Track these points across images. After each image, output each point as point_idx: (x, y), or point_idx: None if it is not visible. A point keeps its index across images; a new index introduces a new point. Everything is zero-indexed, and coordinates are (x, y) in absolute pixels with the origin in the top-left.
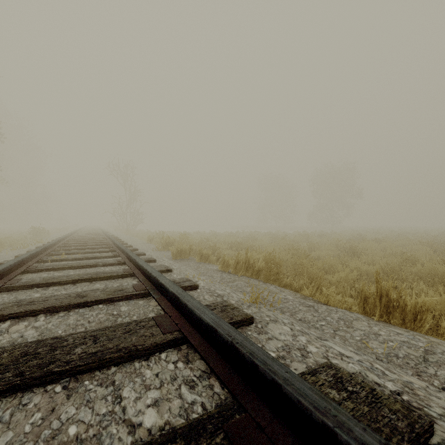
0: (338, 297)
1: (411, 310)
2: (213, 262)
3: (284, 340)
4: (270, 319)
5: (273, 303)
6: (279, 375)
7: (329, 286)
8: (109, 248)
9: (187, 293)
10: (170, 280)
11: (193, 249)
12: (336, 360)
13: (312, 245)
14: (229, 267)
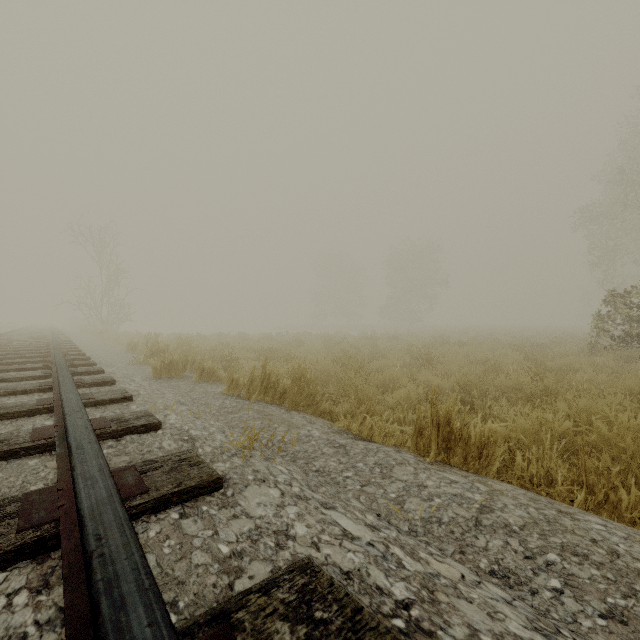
0: (395, 426)
1: (475, 443)
2: (224, 380)
3: (259, 517)
4: (255, 478)
5: (286, 445)
6: (125, 638)
7: (383, 410)
8: (45, 362)
9: (95, 445)
10: (87, 420)
11: (196, 360)
12: (331, 548)
13: (376, 351)
14: (239, 388)
